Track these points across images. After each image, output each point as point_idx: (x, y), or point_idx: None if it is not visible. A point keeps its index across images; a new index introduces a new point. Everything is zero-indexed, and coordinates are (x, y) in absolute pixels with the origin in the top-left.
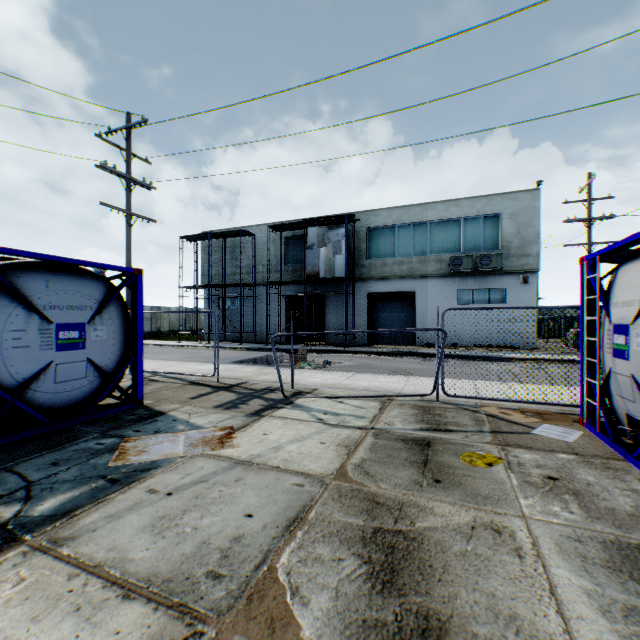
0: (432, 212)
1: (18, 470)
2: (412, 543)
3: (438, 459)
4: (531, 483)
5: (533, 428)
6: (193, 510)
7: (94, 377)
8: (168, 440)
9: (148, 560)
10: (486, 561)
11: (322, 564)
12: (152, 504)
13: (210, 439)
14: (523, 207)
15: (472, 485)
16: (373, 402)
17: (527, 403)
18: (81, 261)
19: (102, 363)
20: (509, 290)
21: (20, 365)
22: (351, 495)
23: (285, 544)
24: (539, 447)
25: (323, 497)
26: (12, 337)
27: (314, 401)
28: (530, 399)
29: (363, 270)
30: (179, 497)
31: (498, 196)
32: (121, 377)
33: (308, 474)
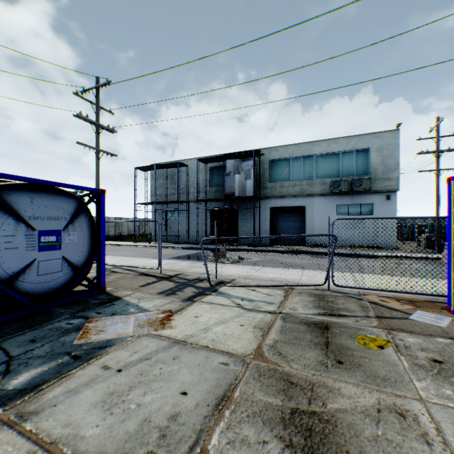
0: (317, 148)
1: (4, 346)
2: (327, 426)
3: (337, 341)
4: (420, 365)
5: (409, 314)
6: (138, 386)
7: (68, 271)
8: (121, 321)
9: (97, 438)
10: (398, 448)
11: (249, 447)
12: (105, 380)
13: (154, 320)
14: (386, 143)
15: (370, 366)
16: (278, 290)
17: (401, 293)
18: (58, 183)
19: (74, 260)
20: (375, 205)
21: (10, 262)
22: (268, 374)
23: (215, 424)
24: (418, 331)
25: (245, 376)
26: (4, 241)
27: (233, 289)
28: (401, 289)
29: (266, 191)
30: (127, 373)
31: (367, 135)
32: (88, 270)
33: (232, 353)
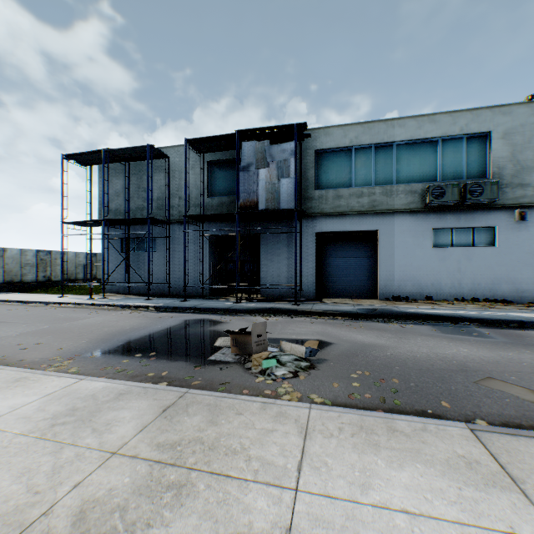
0: (401, 130)
1: None
2: None
3: None
4: None
5: None
6: None
7: None
8: None
9: None
10: None
11: None
12: None
13: None
14: (519, 124)
15: None
16: None
17: None
18: None
19: None
20: (500, 229)
21: None
22: None
23: None
24: None
25: None
26: None
27: None
28: None
29: (310, 203)
30: None
31: (487, 110)
32: None
33: None
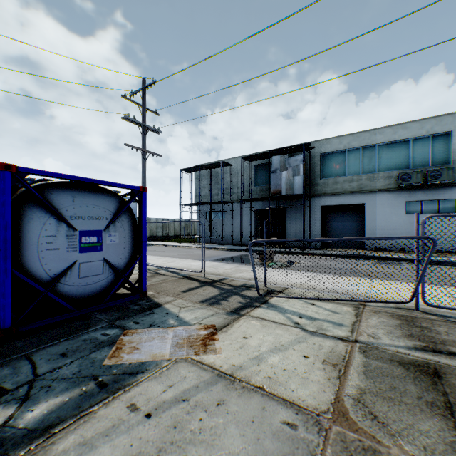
0: (380, 136)
1: (34, 358)
2: None
3: None
4: None
5: None
6: (168, 451)
7: (109, 273)
8: (159, 336)
9: None
10: None
11: None
12: (128, 430)
13: (194, 339)
14: None
15: None
16: (345, 306)
17: None
18: (98, 181)
19: (115, 262)
20: None
21: (52, 264)
22: None
23: None
24: None
25: None
26: (45, 241)
27: (287, 301)
28: None
29: (317, 188)
30: (157, 423)
31: (448, 116)
32: (130, 273)
33: (298, 406)
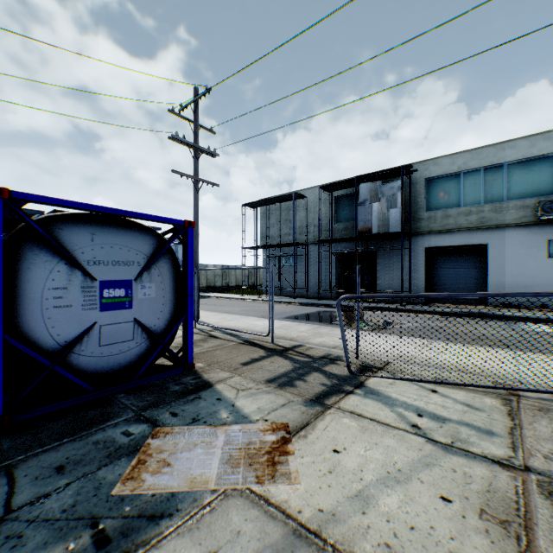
0: (510, 151)
1: (17, 473)
2: None
3: None
4: None
5: None
6: None
7: (142, 339)
8: (203, 440)
9: None
10: None
11: None
12: None
13: (257, 448)
14: None
15: None
16: (486, 397)
17: None
18: (127, 212)
19: (150, 324)
20: None
21: (61, 326)
22: None
23: None
24: None
25: None
26: (52, 295)
27: (392, 385)
28: None
29: (420, 224)
30: None
31: None
32: (171, 338)
33: None
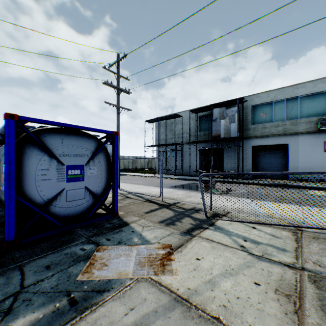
0: (302, 89)
1: (25, 269)
2: None
3: None
4: None
5: None
6: None
7: (89, 198)
8: (124, 253)
9: None
10: None
11: None
12: None
13: (154, 257)
14: None
15: None
16: (283, 231)
17: None
18: (81, 127)
19: (94, 189)
20: None
21: (45, 191)
22: None
23: None
24: None
25: None
26: (41, 173)
27: (230, 224)
28: None
29: (249, 132)
30: None
31: None
32: (105, 198)
33: None
